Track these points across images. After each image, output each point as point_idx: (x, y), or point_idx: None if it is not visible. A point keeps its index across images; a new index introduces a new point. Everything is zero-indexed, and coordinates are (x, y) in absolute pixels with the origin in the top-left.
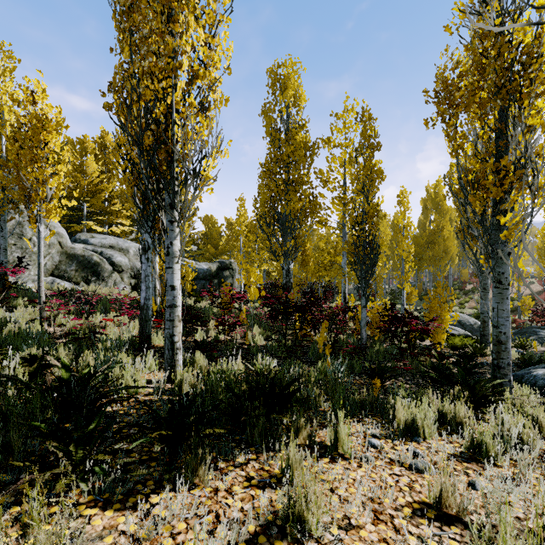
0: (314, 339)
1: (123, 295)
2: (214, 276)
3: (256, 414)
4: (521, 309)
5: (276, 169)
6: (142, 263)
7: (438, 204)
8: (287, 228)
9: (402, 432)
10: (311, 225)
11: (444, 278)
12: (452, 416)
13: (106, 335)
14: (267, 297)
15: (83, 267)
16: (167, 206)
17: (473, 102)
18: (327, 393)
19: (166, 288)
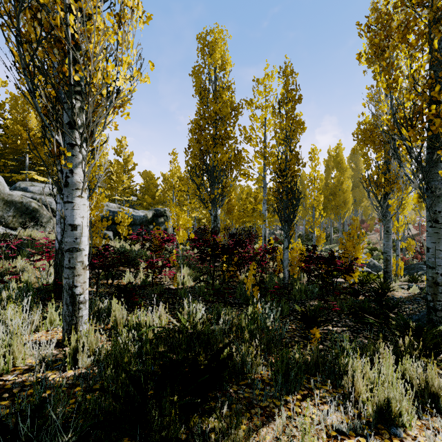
0: (240, 278)
1: (48, 238)
2: (150, 222)
3: (167, 422)
4: (407, 249)
5: (205, 125)
6: (57, 203)
7: (339, 163)
8: (215, 178)
9: (374, 420)
10: (236, 176)
11: (357, 222)
12: (420, 383)
13: (8, 283)
14: (195, 239)
15: (20, 213)
16: (66, 125)
17: (413, 30)
18: (261, 347)
19: (65, 227)
